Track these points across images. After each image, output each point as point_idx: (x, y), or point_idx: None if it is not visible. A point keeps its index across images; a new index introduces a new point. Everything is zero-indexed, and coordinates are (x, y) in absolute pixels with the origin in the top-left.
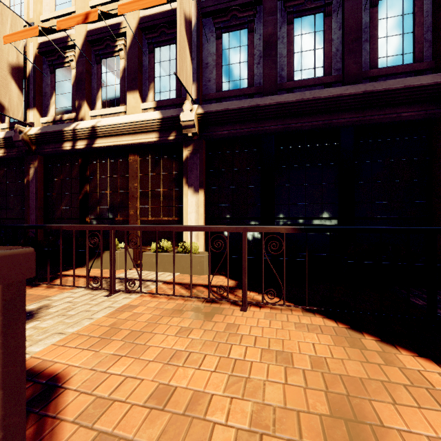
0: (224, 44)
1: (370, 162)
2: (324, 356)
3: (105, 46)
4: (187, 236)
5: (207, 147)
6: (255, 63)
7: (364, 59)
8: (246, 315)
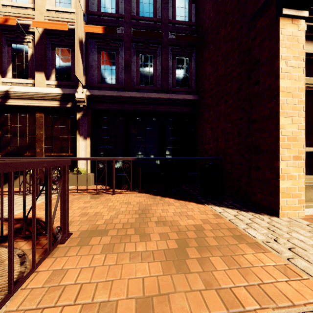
0: (102, 57)
1: (172, 129)
2: (142, 202)
3: (16, 36)
4: (79, 164)
5: (92, 113)
6: (120, 71)
7: (170, 82)
8: (114, 196)
